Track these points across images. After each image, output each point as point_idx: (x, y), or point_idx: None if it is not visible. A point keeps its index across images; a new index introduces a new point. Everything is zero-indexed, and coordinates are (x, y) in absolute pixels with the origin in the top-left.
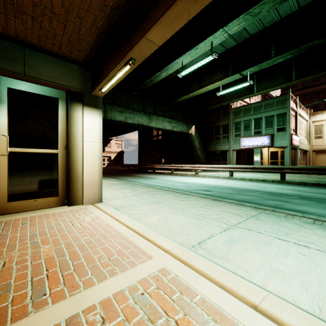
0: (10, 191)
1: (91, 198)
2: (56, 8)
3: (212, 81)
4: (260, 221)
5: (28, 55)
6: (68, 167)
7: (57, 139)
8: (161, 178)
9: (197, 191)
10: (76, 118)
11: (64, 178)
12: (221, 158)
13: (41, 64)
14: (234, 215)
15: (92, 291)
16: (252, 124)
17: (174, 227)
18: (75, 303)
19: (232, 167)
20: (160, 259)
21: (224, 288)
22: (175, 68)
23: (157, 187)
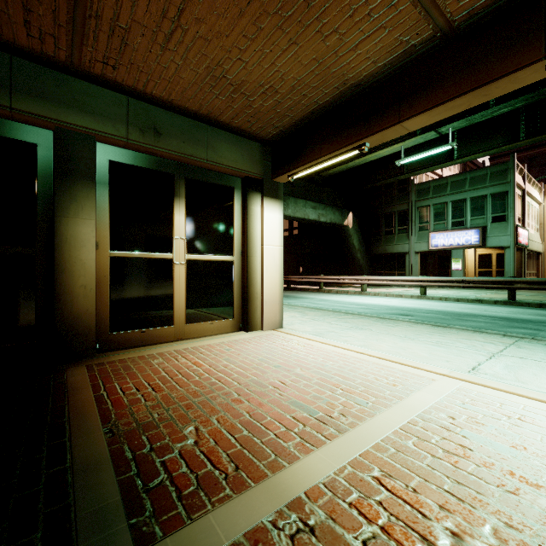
0: (187, 310)
1: (272, 322)
2: (282, 87)
3: (387, 142)
4: (526, 350)
5: (210, 135)
6: (246, 279)
7: (232, 242)
8: (312, 297)
9: (392, 316)
10: (254, 214)
11: (239, 294)
12: (396, 266)
13: (222, 146)
14: (485, 343)
15: (410, 401)
16: (450, 209)
17: (422, 355)
18: (407, 408)
19: (426, 280)
20: (445, 381)
21: (542, 401)
22: None
23: (330, 310)
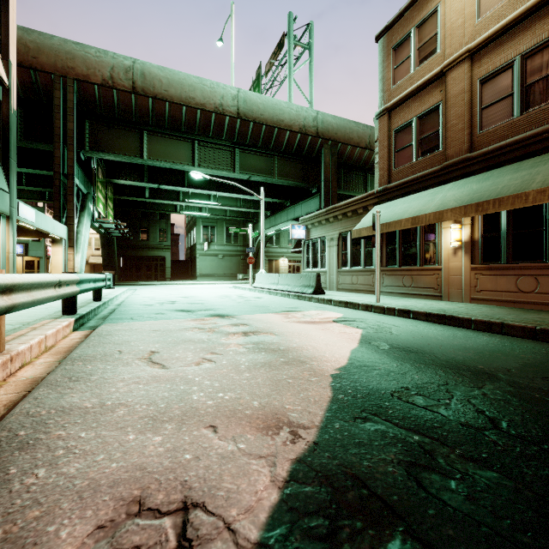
0: None
1: None
2: None
3: None
4: None
5: None
6: None
7: None
8: None
9: None
10: None
11: None
12: None
13: None
14: None
15: None
16: None
17: None
18: None
19: None
20: None
21: None
22: None
23: None
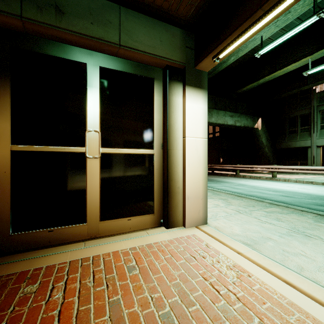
0: (102, 206)
1: (194, 218)
2: None
3: (294, 58)
4: None
5: (124, 17)
6: (166, 173)
7: (152, 134)
8: (231, 181)
9: (322, 208)
10: (175, 105)
11: (160, 188)
12: (298, 157)
13: (138, 29)
14: None
15: None
16: None
17: None
18: None
19: None
20: None
21: None
22: (249, 47)
23: (252, 198)
